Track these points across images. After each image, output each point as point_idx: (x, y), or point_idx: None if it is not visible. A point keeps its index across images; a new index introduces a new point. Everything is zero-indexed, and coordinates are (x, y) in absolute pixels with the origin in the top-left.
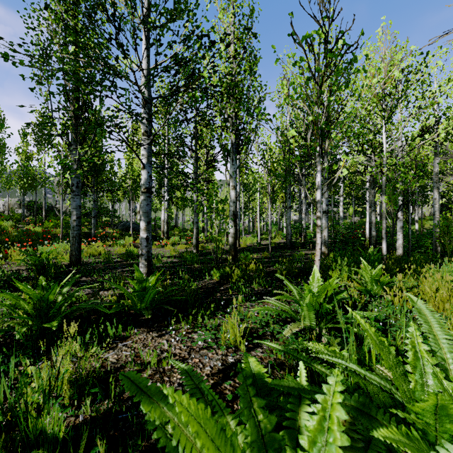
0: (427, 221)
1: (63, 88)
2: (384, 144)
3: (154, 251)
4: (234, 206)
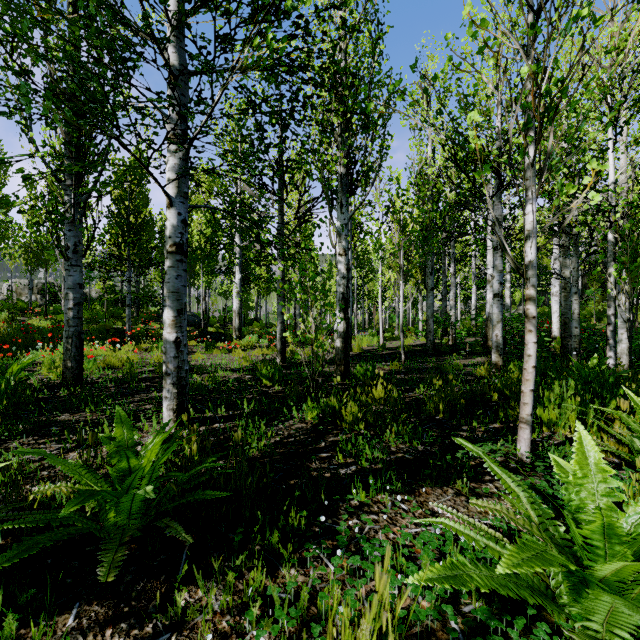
0: (639, 312)
1: (43, 76)
2: (612, 172)
3: (215, 359)
4: (344, 284)
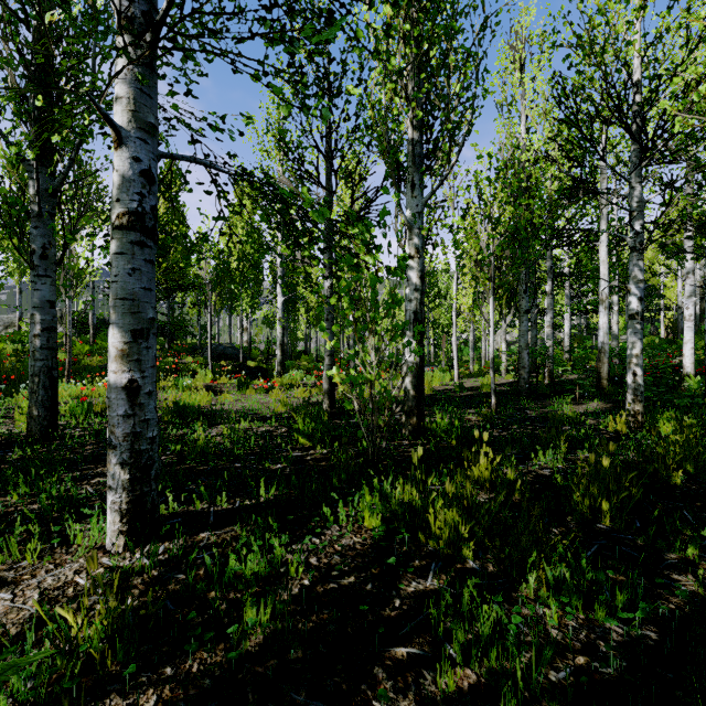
0: None
1: None
2: None
3: (246, 402)
4: (417, 299)
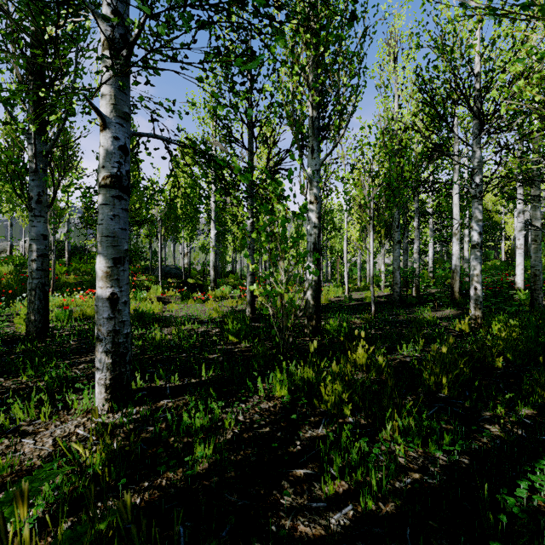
0: None
1: None
2: None
3: (188, 310)
4: (316, 234)
